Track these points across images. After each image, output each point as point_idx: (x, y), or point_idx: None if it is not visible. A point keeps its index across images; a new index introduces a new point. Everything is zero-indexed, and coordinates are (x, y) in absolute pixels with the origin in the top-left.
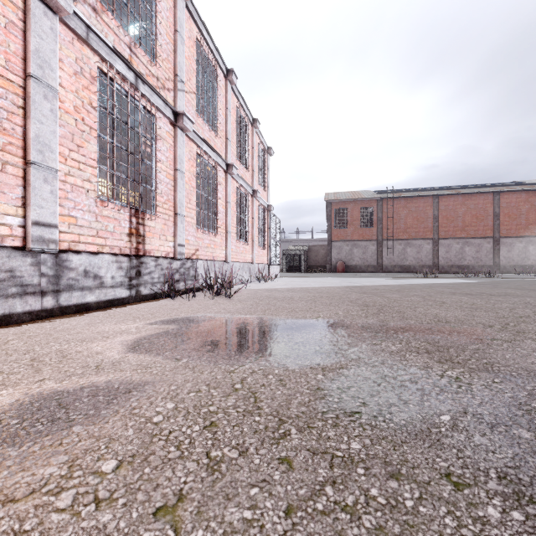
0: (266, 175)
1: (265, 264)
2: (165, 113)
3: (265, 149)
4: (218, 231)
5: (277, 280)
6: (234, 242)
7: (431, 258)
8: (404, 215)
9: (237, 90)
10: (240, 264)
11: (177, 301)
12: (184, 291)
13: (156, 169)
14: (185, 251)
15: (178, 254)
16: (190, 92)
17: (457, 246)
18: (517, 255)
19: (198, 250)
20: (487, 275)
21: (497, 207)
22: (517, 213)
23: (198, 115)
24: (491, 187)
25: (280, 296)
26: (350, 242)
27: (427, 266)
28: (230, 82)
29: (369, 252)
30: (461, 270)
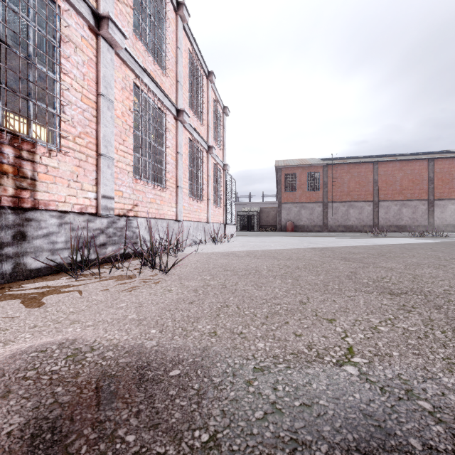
0: (222, 134)
1: (221, 223)
2: (77, 7)
3: (221, 108)
4: (166, 185)
5: (233, 239)
6: (187, 199)
7: (372, 218)
8: (347, 180)
9: (190, 33)
10: (194, 223)
11: (80, 280)
12: (115, 257)
13: (57, 81)
14: (116, 206)
15: (103, 208)
16: (124, 3)
17: (395, 208)
18: (450, 216)
19: (136, 206)
20: (429, 234)
21: (431, 172)
22: (449, 177)
23: (136, 37)
24: (425, 154)
25: (241, 265)
26: (298, 204)
27: (368, 226)
28: (181, 19)
29: (316, 213)
30: (399, 230)
